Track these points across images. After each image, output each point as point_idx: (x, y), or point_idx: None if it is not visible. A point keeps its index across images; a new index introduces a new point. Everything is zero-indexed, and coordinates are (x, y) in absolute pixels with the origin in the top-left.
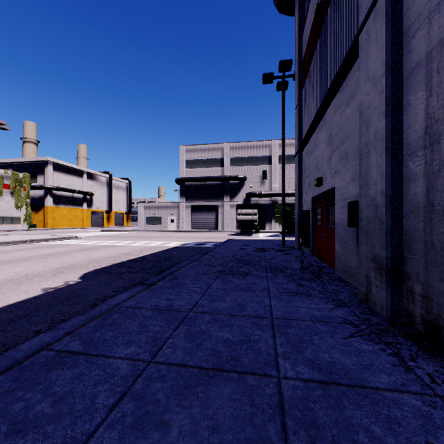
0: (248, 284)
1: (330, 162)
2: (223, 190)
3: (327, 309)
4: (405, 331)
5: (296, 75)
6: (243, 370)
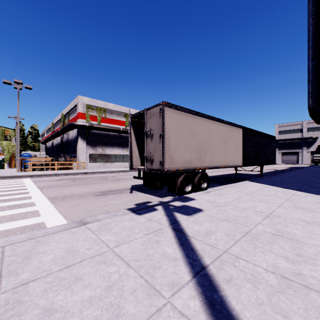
0: None
1: None
2: (302, 144)
3: None
4: None
5: None
6: None
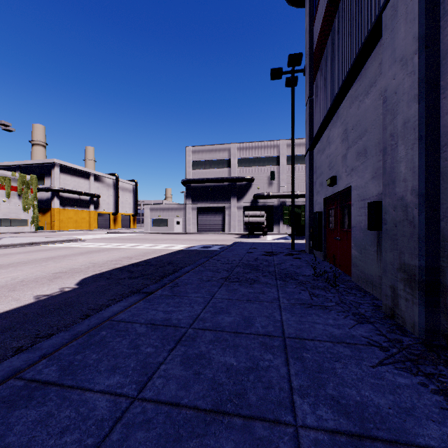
0: (256, 293)
1: (345, 159)
2: (230, 191)
3: (347, 326)
4: (446, 357)
5: (306, 69)
6: (249, 412)
